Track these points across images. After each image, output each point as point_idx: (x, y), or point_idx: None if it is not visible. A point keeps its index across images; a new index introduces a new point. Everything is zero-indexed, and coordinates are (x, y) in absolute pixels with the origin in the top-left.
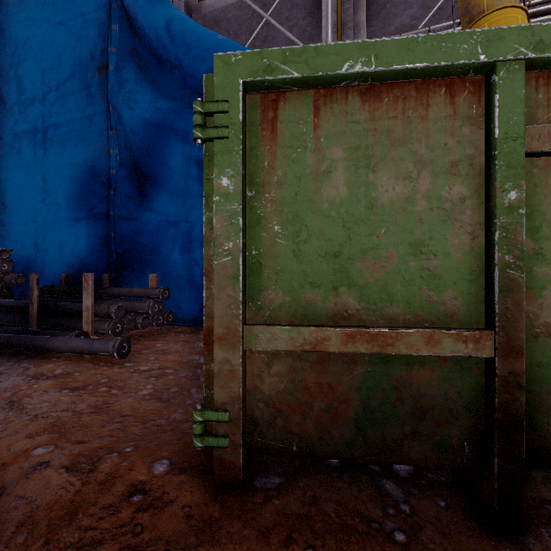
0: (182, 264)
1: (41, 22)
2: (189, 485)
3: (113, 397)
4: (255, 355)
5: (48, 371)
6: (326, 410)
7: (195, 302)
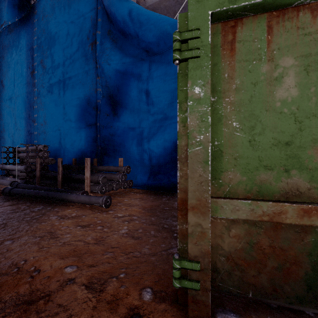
0: (137, 152)
1: (62, 23)
2: (170, 314)
3: (105, 233)
4: (217, 220)
5: (68, 214)
6: (278, 268)
7: (144, 175)
